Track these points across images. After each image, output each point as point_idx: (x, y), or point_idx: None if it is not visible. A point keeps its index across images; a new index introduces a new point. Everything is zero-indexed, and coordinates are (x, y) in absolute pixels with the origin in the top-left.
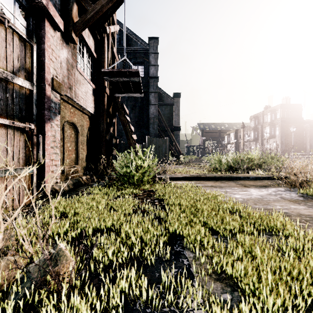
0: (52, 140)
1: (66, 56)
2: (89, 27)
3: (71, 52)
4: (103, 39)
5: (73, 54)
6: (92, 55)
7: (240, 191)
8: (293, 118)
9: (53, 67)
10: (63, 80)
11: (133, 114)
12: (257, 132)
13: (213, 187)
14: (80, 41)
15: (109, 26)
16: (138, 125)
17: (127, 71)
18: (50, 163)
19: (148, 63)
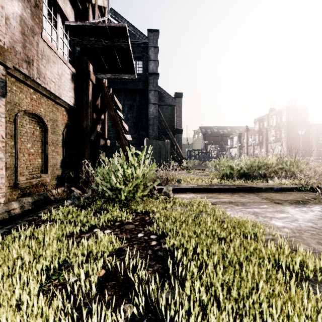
0: None
1: (19, 13)
2: None
3: (31, 10)
4: (87, 10)
5: (34, 14)
6: None
7: (275, 212)
8: (299, 121)
9: None
10: (12, 46)
11: (130, 114)
12: (261, 135)
13: (234, 204)
14: (50, 4)
15: None
16: (136, 126)
17: (107, 26)
18: None
19: (147, 58)
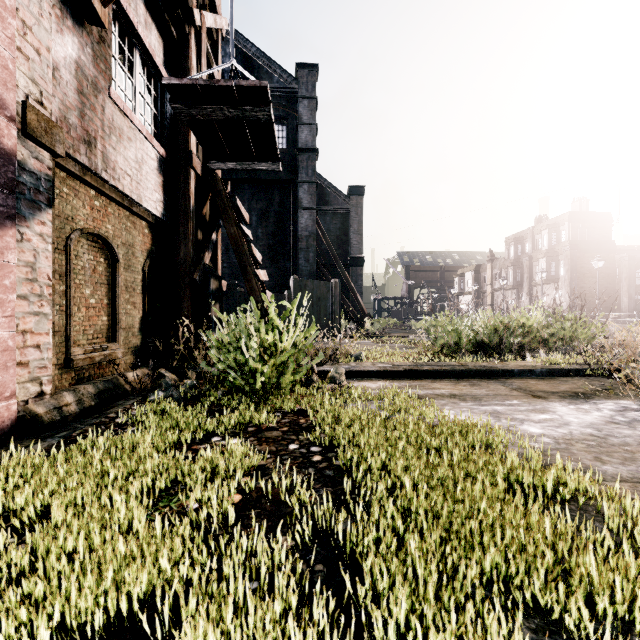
0: (24, 276)
1: (74, 56)
2: (148, 2)
3: (92, 50)
4: (186, 39)
5: (97, 56)
6: (157, 73)
7: (531, 411)
8: (594, 242)
9: (28, 74)
10: (64, 117)
11: (263, 230)
12: (521, 270)
13: (458, 399)
14: (123, 32)
15: (202, 10)
16: (274, 253)
17: (234, 85)
18: (14, 342)
19: (295, 119)
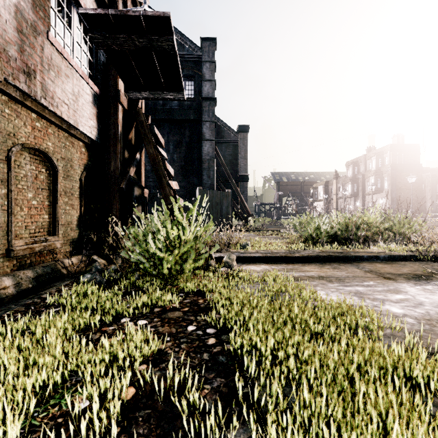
0: None
1: (13, 1)
2: None
3: None
4: (115, 5)
5: (36, 5)
6: None
7: (387, 292)
8: (407, 165)
9: None
10: (3, 49)
11: (177, 155)
12: (356, 184)
13: (326, 280)
14: None
15: None
16: (185, 171)
17: (141, 15)
18: None
19: (200, 77)
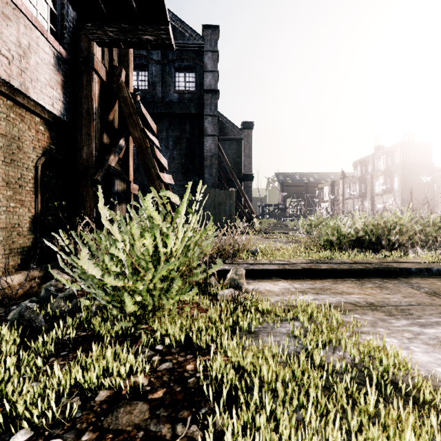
0: None
1: None
2: None
3: None
4: None
5: None
6: None
7: None
8: (419, 164)
9: None
10: None
11: (177, 152)
12: (364, 184)
13: (384, 313)
14: None
15: None
16: (186, 169)
17: None
18: None
19: (202, 68)
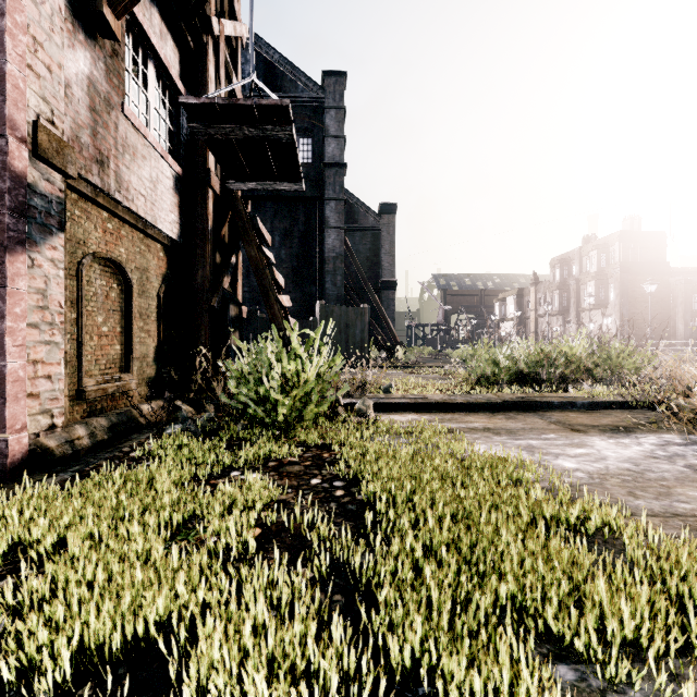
0: (35, 303)
1: (86, 72)
2: (163, 11)
3: (105, 64)
4: (203, 49)
5: (110, 71)
6: (172, 86)
7: (567, 446)
8: (647, 263)
9: (39, 93)
10: (75, 136)
11: (286, 251)
12: (567, 294)
13: (492, 433)
14: (137, 44)
15: (221, 18)
16: (299, 276)
17: (254, 104)
18: (25, 372)
19: (322, 131)
